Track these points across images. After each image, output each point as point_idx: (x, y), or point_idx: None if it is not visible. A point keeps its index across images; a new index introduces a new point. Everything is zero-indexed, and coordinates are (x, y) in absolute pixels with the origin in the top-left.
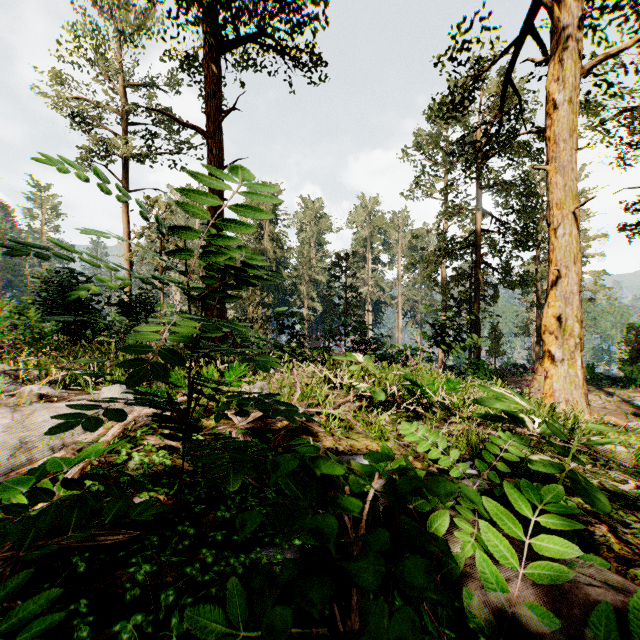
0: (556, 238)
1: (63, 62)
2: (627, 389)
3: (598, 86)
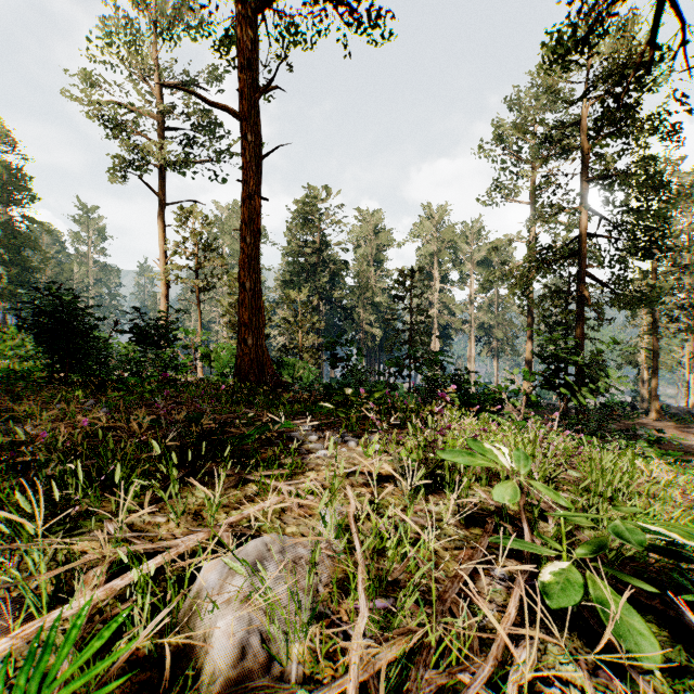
0: None
1: (94, 62)
2: None
3: None
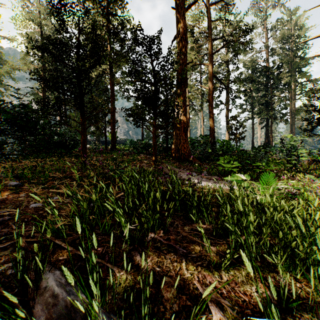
0: None
1: None
2: None
3: None
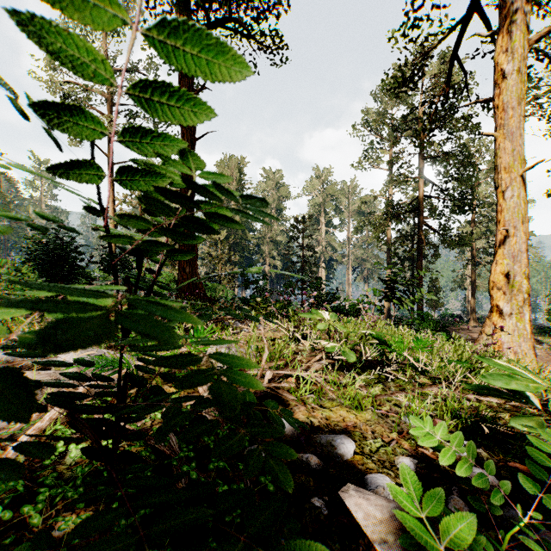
0: (504, 200)
1: None
2: None
3: (540, 60)
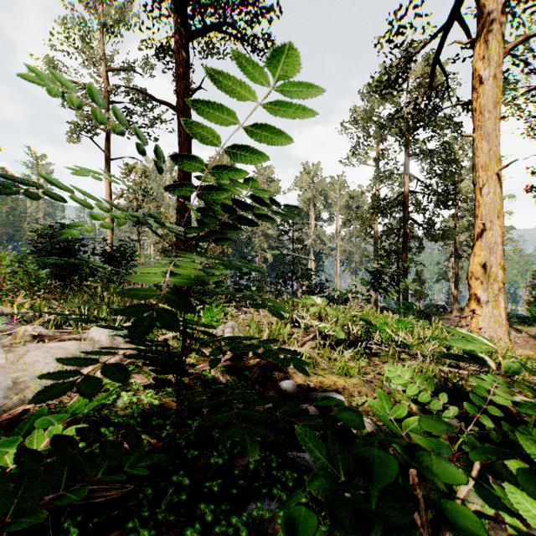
0: (481, 196)
1: (55, 51)
2: (533, 326)
3: (515, 65)
